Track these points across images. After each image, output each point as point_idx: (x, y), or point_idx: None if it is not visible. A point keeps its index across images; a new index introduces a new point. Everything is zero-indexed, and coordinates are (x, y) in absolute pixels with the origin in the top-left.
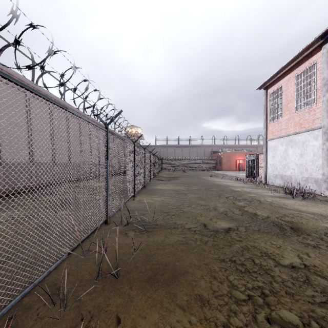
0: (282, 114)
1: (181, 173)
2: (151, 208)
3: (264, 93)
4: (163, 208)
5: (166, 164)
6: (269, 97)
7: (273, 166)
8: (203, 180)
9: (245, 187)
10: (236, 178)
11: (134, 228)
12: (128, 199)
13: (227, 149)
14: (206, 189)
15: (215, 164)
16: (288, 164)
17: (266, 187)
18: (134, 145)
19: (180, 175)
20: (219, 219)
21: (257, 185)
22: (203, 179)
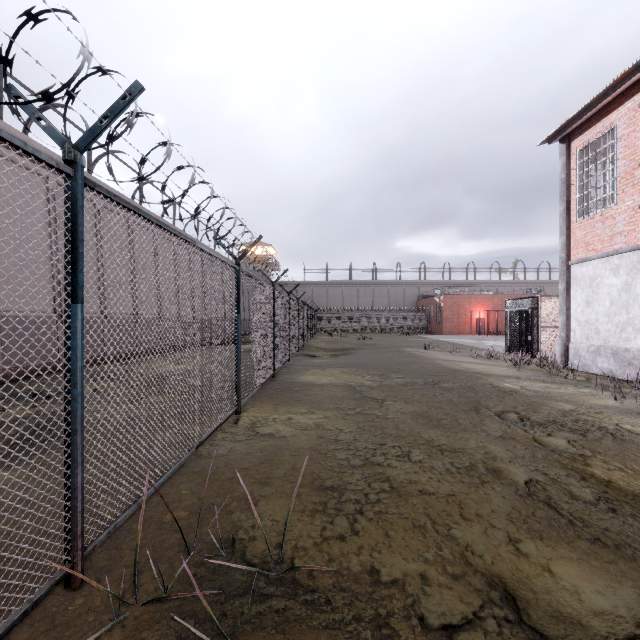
0: (615, 196)
1: (357, 340)
2: (281, 470)
3: (562, 151)
4: (322, 470)
5: (326, 320)
6: (577, 158)
7: (588, 327)
8: (411, 356)
9: (525, 379)
10: (488, 353)
11: (181, 634)
12: (215, 429)
13: (452, 290)
14: (430, 386)
15: (427, 320)
16: (637, 322)
17: (578, 379)
18: (236, 268)
19: (355, 344)
20: (546, 541)
21: (547, 373)
22: (409, 355)
